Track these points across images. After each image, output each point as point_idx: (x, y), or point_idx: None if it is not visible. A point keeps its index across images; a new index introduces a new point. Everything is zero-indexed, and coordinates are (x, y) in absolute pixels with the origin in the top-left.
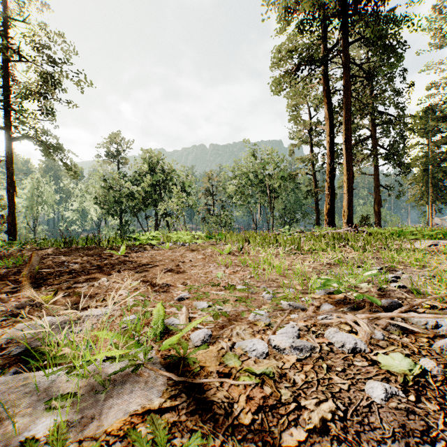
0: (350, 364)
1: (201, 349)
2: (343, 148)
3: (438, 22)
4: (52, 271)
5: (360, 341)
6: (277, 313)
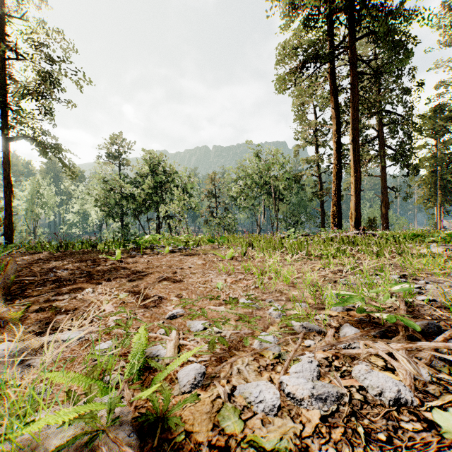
0: (397, 427)
1: (188, 402)
2: (351, 148)
3: (447, 18)
4: (36, 279)
5: (403, 386)
6: (288, 338)
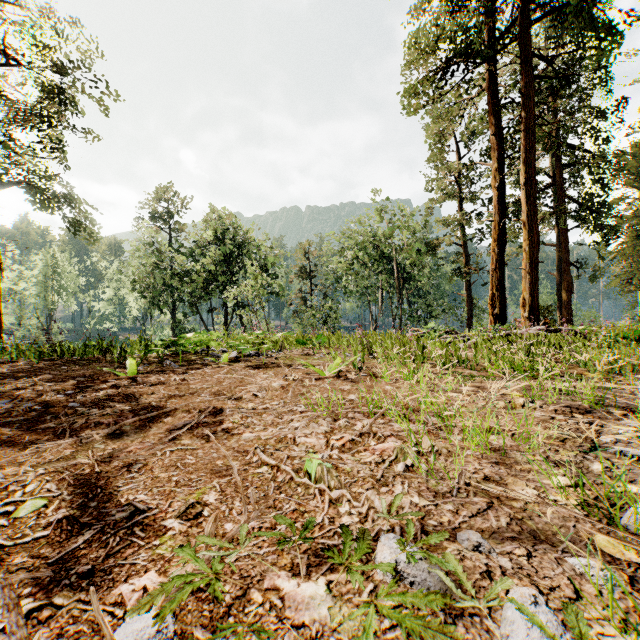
0: None
1: None
2: (523, 195)
3: None
4: None
5: None
6: None
